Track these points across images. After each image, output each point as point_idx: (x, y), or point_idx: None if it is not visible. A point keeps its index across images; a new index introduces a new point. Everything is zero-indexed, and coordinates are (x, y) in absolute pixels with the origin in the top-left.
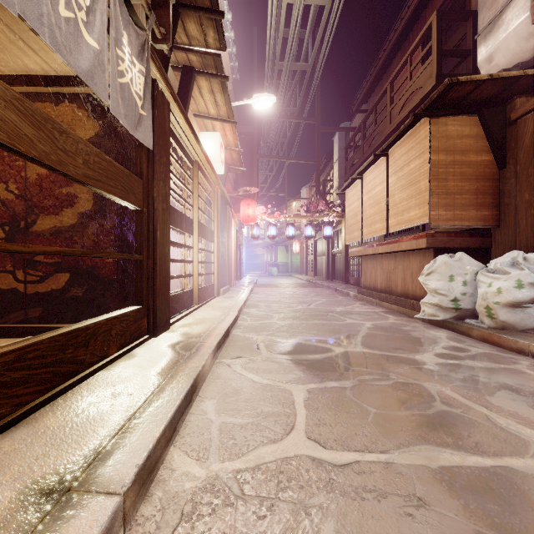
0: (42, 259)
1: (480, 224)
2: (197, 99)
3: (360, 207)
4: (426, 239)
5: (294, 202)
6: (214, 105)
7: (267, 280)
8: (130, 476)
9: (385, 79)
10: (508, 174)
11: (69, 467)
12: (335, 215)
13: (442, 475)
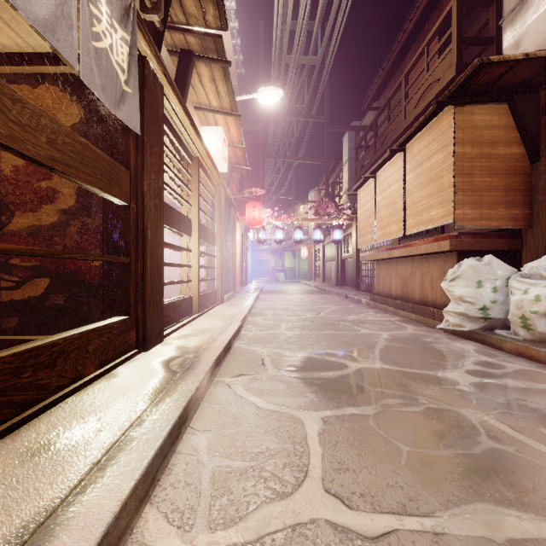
0: (17, 263)
1: (510, 223)
2: (197, 89)
3: (373, 208)
4: (450, 240)
5: (302, 206)
6: (216, 96)
7: (274, 287)
8: None
9: (399, 74)
10: (542, 168)
11: None
12: (345, 218)
13: None
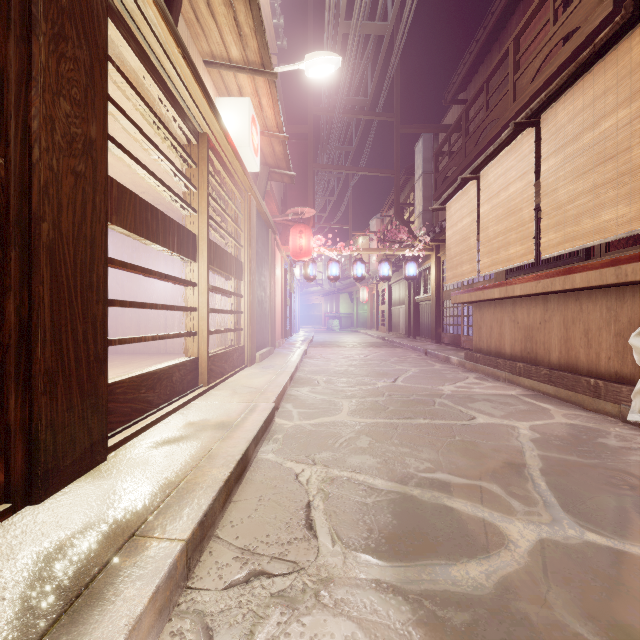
0: None
1: None
2: (205, 24)
3: (474, 224)
4: None
5: (361, 237)
6: (236, 36)
7: (326, 337)
8: None
9: (497, 50)
10: None
11: None
12: (422, 248)
13: None
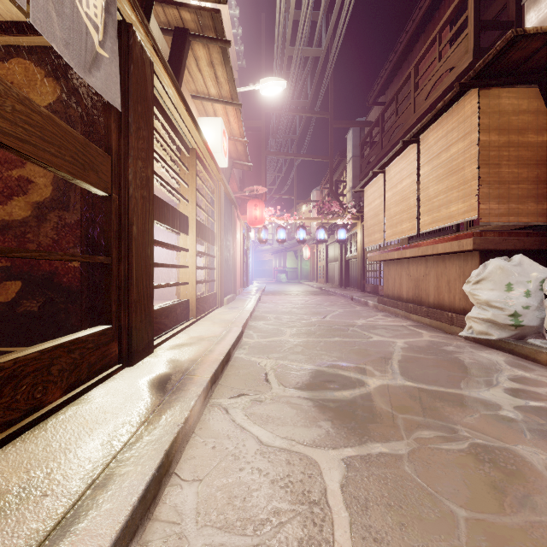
0: None
1: (541, 219)
2: (194, 75)
3: (382, 205)
4: (473, 238)
5: (304, 205)
6: (215, 83)
7: (275, 288)
8: None
9: (406, 67)
10: None
11: None
12: (350, 217)
13: None
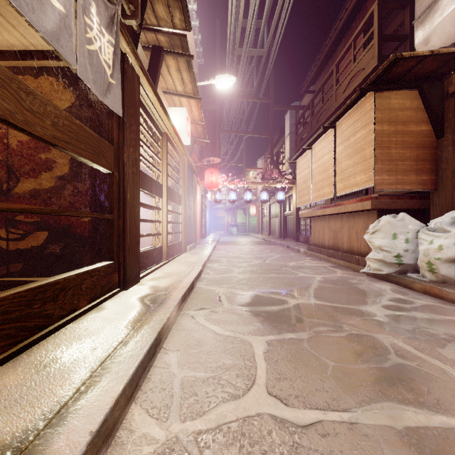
0: (22, 219)
1: (419, 187)
2: (166, 77)
3: (309, 174)
4: (371, 201)
5: (251, 171)
6: (181, 83)
7: (228, 239)
8: (81, 447)
9: (331, 63)
10: (445, 143)
11: (17, 436)
12: (287, 182)
13: (409, 437)
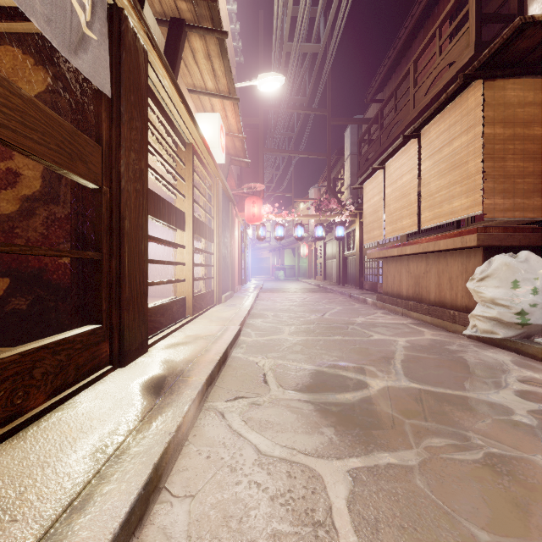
0: None
1: None
2: (191, 68)
3: (381, 201)
4: (477, 234)
5: (302, 203)
6: (212, 76)
7: (273, 285)
8: None
9: (405, 63)
10: None
11: None
12: (348, 214)
13: None
